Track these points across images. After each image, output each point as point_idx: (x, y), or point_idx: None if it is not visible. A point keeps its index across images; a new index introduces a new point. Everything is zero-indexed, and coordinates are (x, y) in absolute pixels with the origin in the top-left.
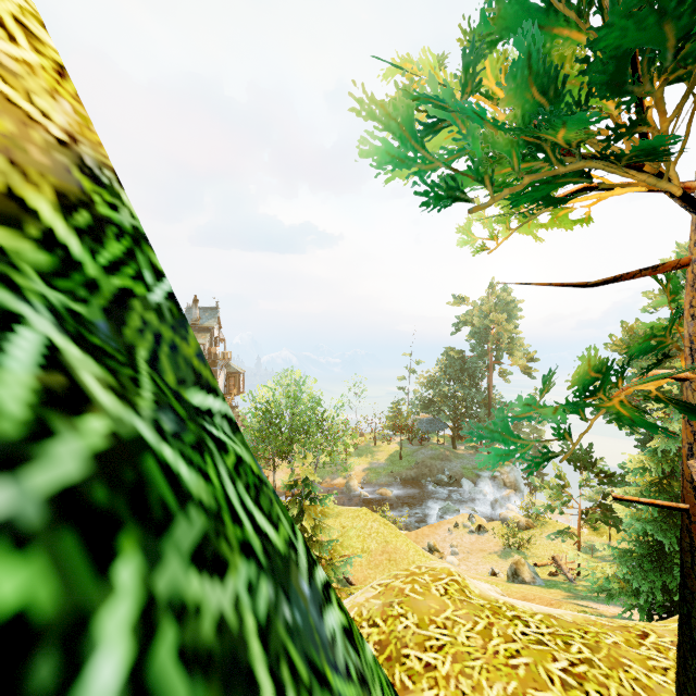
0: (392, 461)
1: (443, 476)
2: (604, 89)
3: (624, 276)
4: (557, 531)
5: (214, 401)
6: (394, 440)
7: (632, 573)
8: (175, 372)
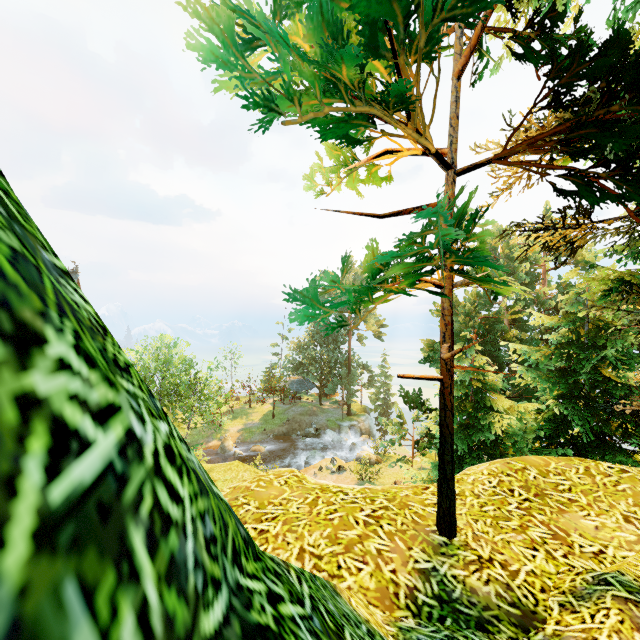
0: (265, 420)
1: (310, 429)
2: (370, 51)
3: (404, 212)
4: (397, 460)
5: None
6: (268, 402)
7: None
8: None
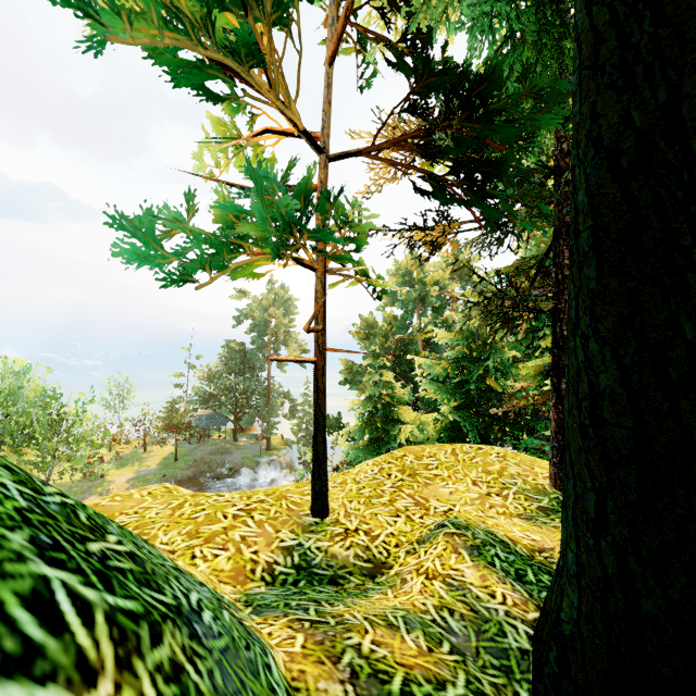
0: (165, 465)
1: (223, 470)
2: None
3: None
4: None
5: None
6: (169, 443)
7: None
8: None
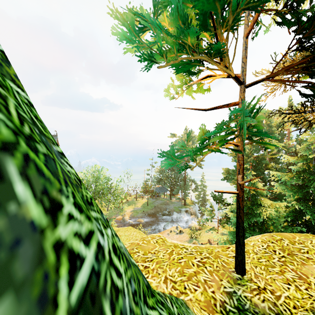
0: (143, 206)
1: (166, 212)
2: (202, 28)
3: (218, 107)
4: (209, 228)
5: (21, 92)
6: (145, 197)
7: (233, 238)
8: (0, 70)
